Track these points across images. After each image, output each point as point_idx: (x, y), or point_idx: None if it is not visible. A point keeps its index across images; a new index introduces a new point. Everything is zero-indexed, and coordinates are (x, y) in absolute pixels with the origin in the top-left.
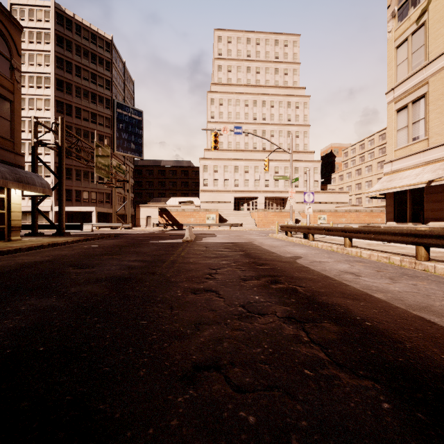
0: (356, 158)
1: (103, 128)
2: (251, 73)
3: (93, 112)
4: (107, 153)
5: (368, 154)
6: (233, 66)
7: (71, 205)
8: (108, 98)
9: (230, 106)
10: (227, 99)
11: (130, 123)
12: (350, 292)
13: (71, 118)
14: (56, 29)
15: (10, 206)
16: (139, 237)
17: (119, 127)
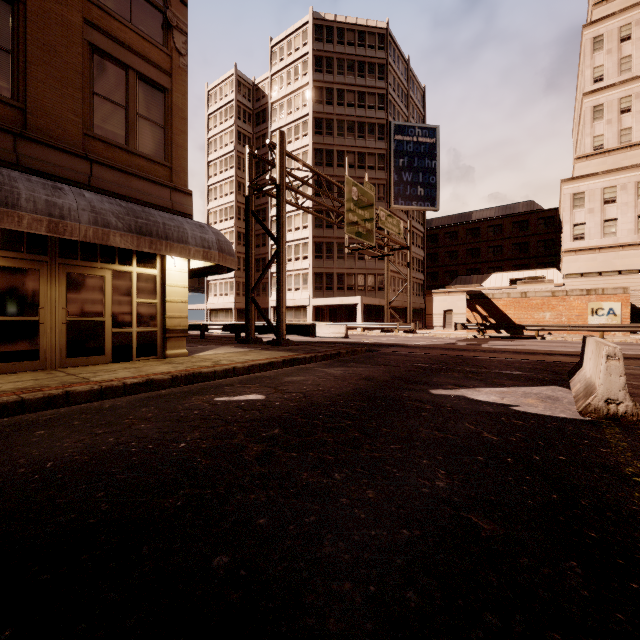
0: None
1: (373, 173)
2: None
3: (360, 152)
4: (368, 197)
5: None
6: None
7: (331, 295)
8: (382, 124)
9: None
10: None
11: (415, 153)
12: None
13: (332, 170)
14: (314, 49)
15: (164, 291)
16: (411, 360)
17: (398, 165)
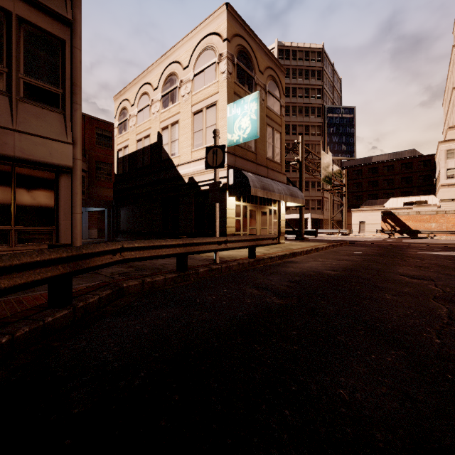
0: None
1: (314, 137)
2: None
3: (306, 125)
4: (329, 160)
5: None
6: None
7: (288, 212)
8: (319, 107)
9: None
10: None
11: (340, 124)
12: None
13: (289, 136)
14: None
15: (279, 216)
16: (383, 245)
17: (330, 132)
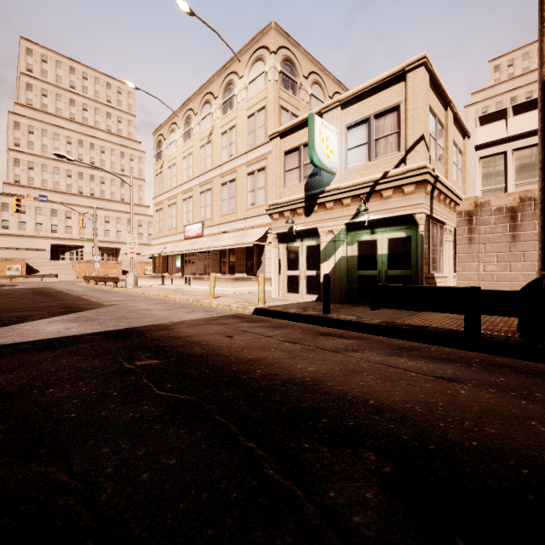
0: None
1: None
2: (76, 107)
3: None
4: None
5: None
6: (50, 91)
7: None
8: None
9: (46, 138)
10: (41, 129)
11: None
12: (63, 293)
13: None
14: None
15: None
16: None
17: None
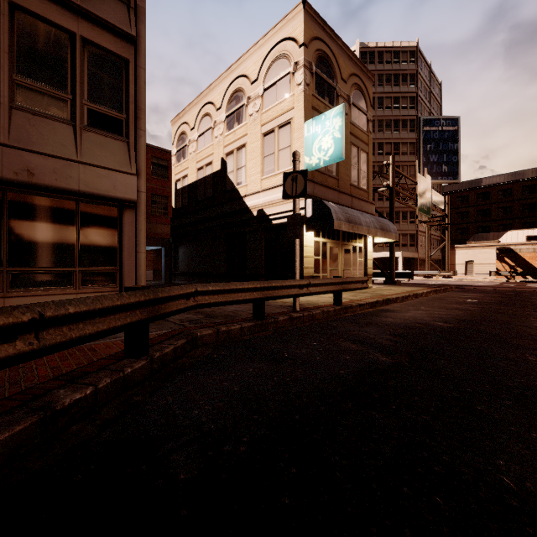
0: None
1: (406, 157)
2: None
3: (395, 142)
4: (427, 185)
5: None
6: None
7: (373, 250)
8: (412, 119)
9: None
10: None
11: (440, 139)
12: None
13: (374, 157)
14: None
15: (365, 254)
16: (503, 292)
17: (426, 150)
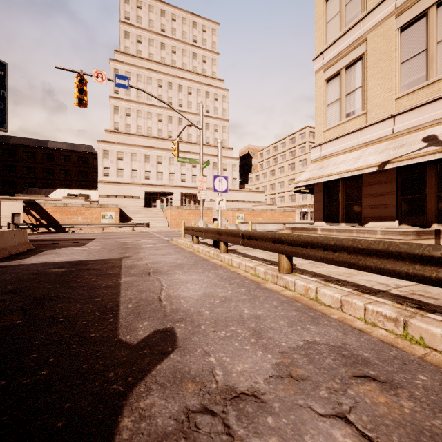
0: (271, 159)
1: None
2: (166, 50)
3: None
4: None
5: (280, 156)
6: (144, 37)
7: None
8: None
9: (140, 83)
10: (136, 74)
11: None
12: None
13: None
14: None
15: None
16: None
17: None
